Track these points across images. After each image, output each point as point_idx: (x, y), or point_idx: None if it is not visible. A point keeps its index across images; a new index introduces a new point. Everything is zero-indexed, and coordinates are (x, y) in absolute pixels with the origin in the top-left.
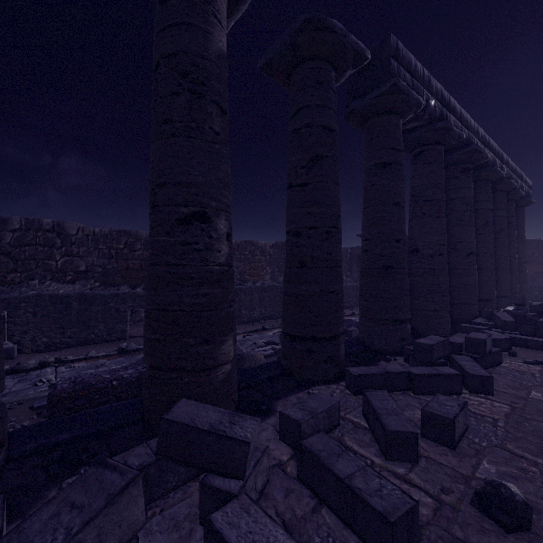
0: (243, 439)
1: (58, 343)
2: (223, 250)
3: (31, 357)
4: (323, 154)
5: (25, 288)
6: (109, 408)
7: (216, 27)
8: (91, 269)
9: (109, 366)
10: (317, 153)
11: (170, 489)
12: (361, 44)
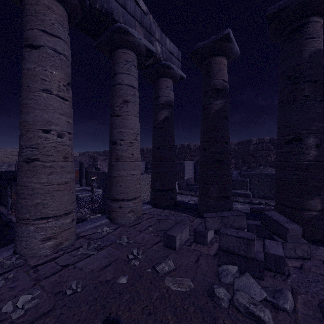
0: (285, 226)
1: (268, 196)
2: (311, 153)
3: (256, 199)
4: None
5: (257, 170)
6: None
7: (308, 43)
8: None
9: None
10: None
11: (266, 238)
12: None
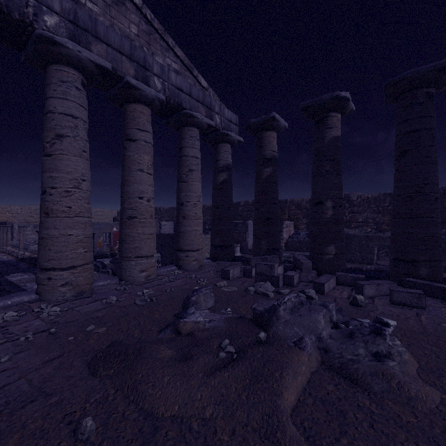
0: (301, 261)
1: None
2: (329, 213)
3: None
4: (406, 150)
5: None
6: None
7: (328, 132)
8: (365, 220)
9: None
10: (402, 150)
11: None
12: (442, 61)
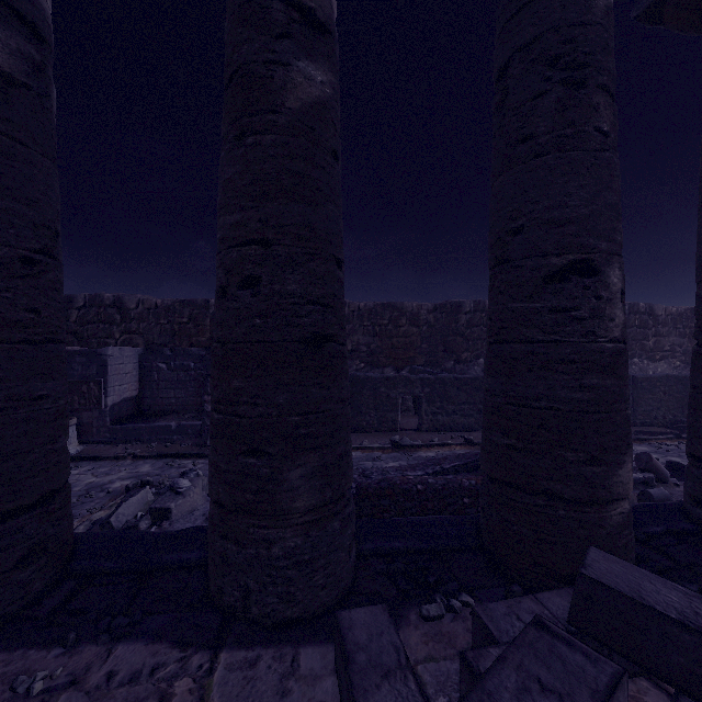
0: None
1: None
2: (617, 318)
3: None
4: None
5: None
6: (434, 521)
7: None
8: (356, 348)
9: (385, 460)
10: None
11: None
12: None
